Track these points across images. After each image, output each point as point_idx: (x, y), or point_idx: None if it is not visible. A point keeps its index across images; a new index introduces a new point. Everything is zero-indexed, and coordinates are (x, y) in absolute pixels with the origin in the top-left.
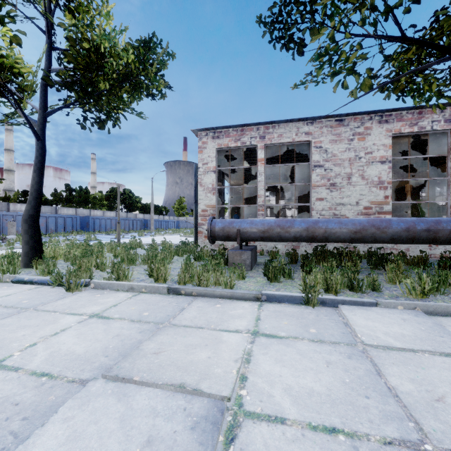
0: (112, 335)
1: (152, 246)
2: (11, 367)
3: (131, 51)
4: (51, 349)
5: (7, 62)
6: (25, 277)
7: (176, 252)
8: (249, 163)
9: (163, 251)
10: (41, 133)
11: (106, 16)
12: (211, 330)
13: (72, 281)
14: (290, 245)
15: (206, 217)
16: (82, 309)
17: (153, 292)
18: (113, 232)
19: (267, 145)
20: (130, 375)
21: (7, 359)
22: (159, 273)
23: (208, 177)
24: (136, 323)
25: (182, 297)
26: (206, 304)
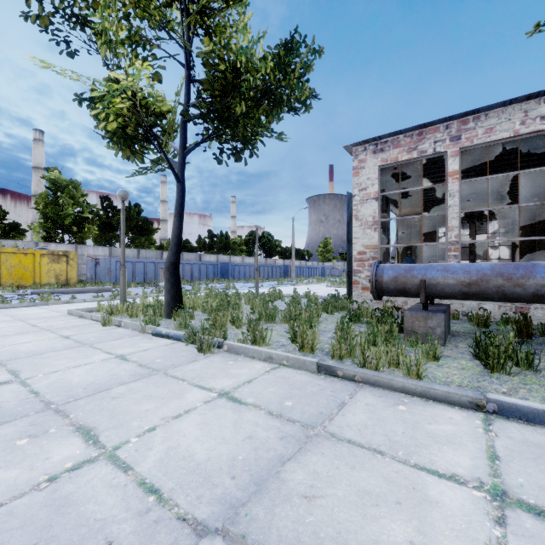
0: (243, 435)
1: (294, 300)
2: (122, 462)
3: (269, 58)
4: (168, 443)
5: (150, 102)
6: (163, 331)
7: (324, 308)
8: (427, 182)
9: (308, 308)
10: (181, 174)
11: (242, 30)
12: (400, 464)
13: (204, 341)
14: (509, 306)
15: (364, 262)
16: (211, 381)
17: (298, 367)
18: (252, 280)
19: (464, 149)
20: (265, 544)
21: (122, 447)
22: (305, 339)
23: (367, 207)
24: (275, 418)
25: (338, 381)
26: (379, 400)
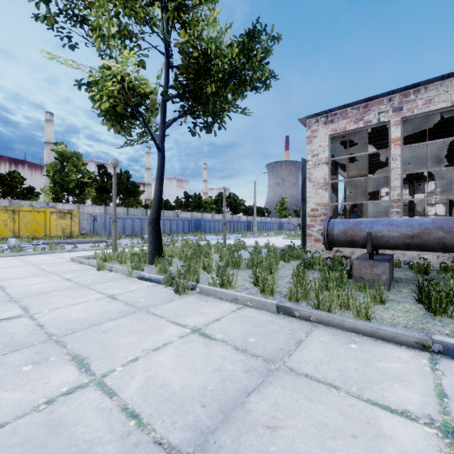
0: (212, 368)
1: (256, 250)
2: (109, 389)
3: (235, 45)
4: (148, 372)
5: (135, 85)
6: (146, 275)
7: (281, 257)
8: (371, 149)
9: (268, 256)
10: (161, 145)
11: (212, 23)
12: (354, 398)
13: (180, 284)
14: (447, 256)
15: (316, 217)
16: (185, 319)
17: (260, 308)
18: (220, 233)
19: (405, 119)
20: None
21: (109, 375)
22: (265, 284)
23: (319, 170)
24: (240, 352)
25: (295, 321)
26: (332, 338)
